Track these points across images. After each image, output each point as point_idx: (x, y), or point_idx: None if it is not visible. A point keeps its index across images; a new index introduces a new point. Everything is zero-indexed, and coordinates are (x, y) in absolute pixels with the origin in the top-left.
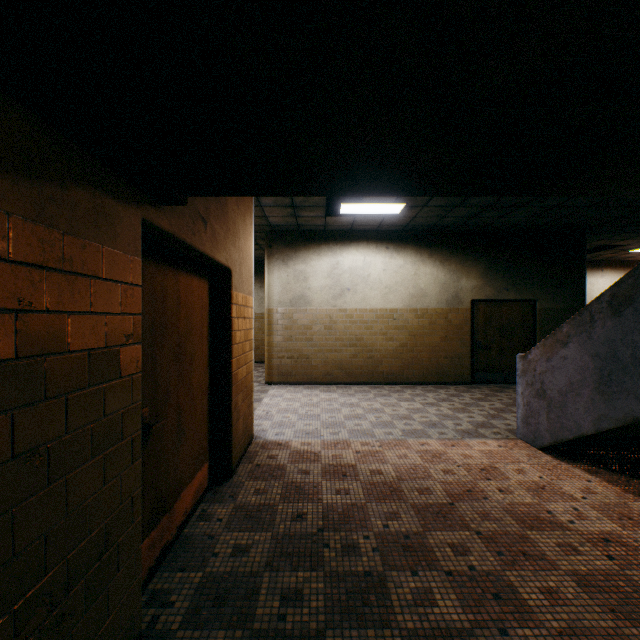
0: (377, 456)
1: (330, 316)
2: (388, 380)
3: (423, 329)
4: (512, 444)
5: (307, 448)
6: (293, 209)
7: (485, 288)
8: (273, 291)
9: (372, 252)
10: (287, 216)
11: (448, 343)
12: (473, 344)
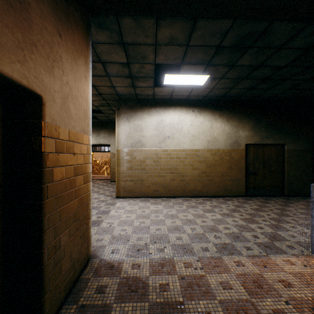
0: (202, 286)
1: (157, 154)
2: (194, 195)
3: (216, 162)
4: (313, 262)
5: (136, 273)
6: (131, 80)
7: (254, 136)
8: (120, 138)
9: (183, 113)
10: (128, 86)
11: (231, 171)
12: (246, 171)
